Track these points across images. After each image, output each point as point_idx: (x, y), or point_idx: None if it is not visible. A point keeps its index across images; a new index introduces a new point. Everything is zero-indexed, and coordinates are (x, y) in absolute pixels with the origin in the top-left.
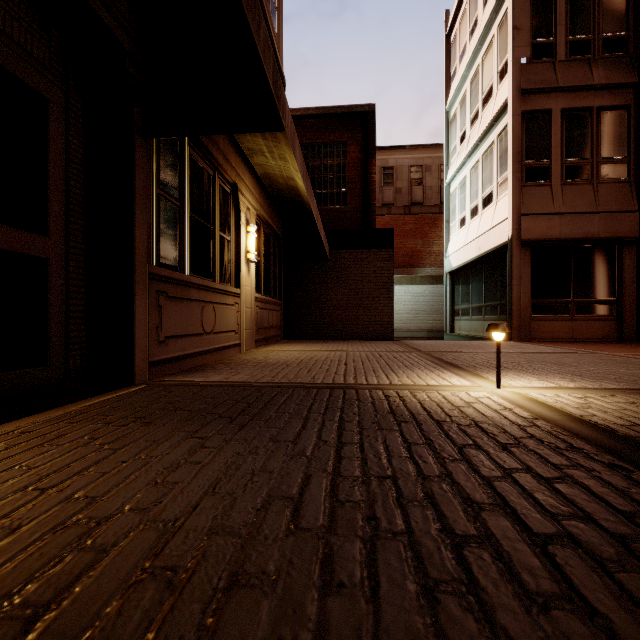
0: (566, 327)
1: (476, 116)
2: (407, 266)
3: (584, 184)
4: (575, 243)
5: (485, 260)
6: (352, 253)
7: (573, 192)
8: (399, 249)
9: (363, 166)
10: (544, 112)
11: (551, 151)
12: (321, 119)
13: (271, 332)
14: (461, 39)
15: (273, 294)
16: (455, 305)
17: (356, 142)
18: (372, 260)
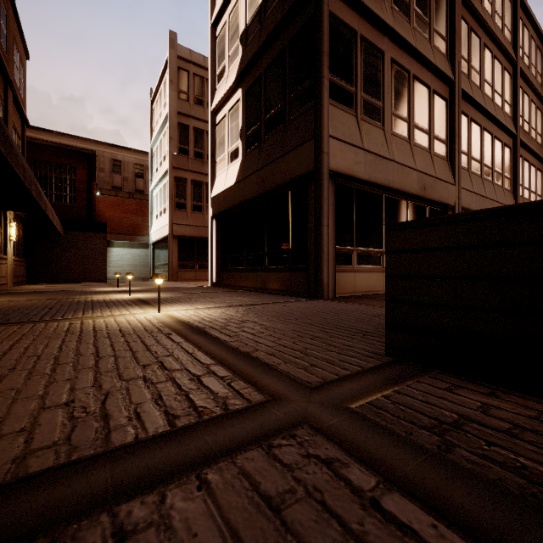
0: (194, 274)
1: (161, 163)
2: (131, 234)
3: (200, 214)
4: (197, 238)
5: (165, 240)
6: (80, 234)
7: (196, 216)
8: (125, 222)
9: (88, 183)
10: (184, 179)
11: (187, 197)
12: (57, 149)
13: (20, 278)
14: (157, 114)
15: (20, 255)
16: (155, 263)
17: (83, 168)
18: (93, 238)
